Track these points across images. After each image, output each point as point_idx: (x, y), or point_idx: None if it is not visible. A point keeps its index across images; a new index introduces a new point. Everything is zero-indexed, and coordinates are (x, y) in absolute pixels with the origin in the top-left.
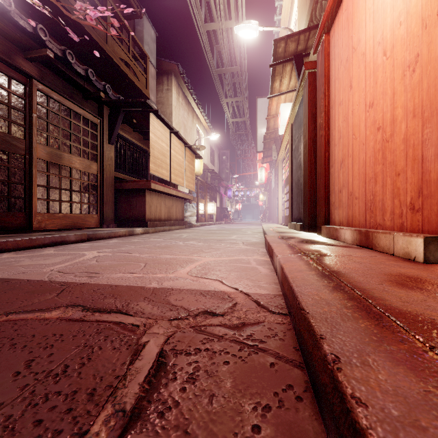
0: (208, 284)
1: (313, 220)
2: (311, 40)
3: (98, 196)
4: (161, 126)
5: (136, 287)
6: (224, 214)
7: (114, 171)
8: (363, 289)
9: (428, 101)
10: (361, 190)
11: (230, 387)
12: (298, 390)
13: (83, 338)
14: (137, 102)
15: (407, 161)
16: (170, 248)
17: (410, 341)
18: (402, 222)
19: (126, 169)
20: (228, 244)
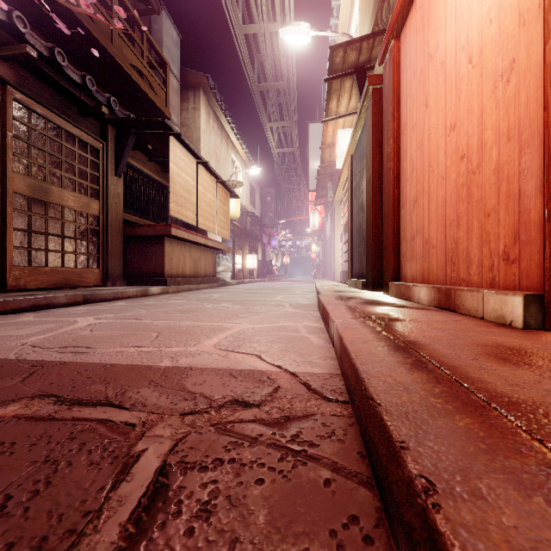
0: (241, 360)
1: (379, 275)
2: (375, 49)
3: (101, 245)
4: (185, 154)
5: (140, 367)
6: (267, 269)
7: (122, 212)
8: (452, 366)
9: (526, 119)
10: (440, 237)
11: (264, 523)
12: (366, 525)
13: (45, 447)
14: (152, 122)
15: (499, 197)
16: (195, 312)
17: (537, 451)
18: (492, 276)
19: (138, 209)
20: (272, 307)
